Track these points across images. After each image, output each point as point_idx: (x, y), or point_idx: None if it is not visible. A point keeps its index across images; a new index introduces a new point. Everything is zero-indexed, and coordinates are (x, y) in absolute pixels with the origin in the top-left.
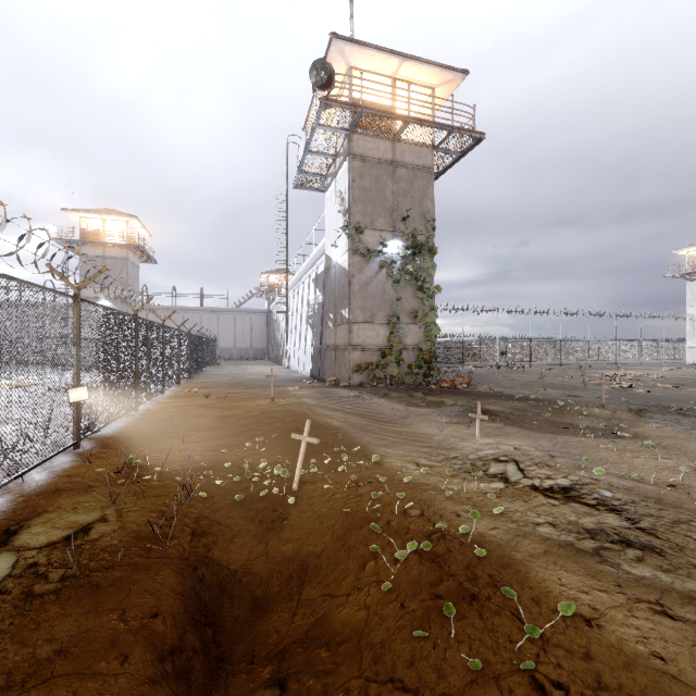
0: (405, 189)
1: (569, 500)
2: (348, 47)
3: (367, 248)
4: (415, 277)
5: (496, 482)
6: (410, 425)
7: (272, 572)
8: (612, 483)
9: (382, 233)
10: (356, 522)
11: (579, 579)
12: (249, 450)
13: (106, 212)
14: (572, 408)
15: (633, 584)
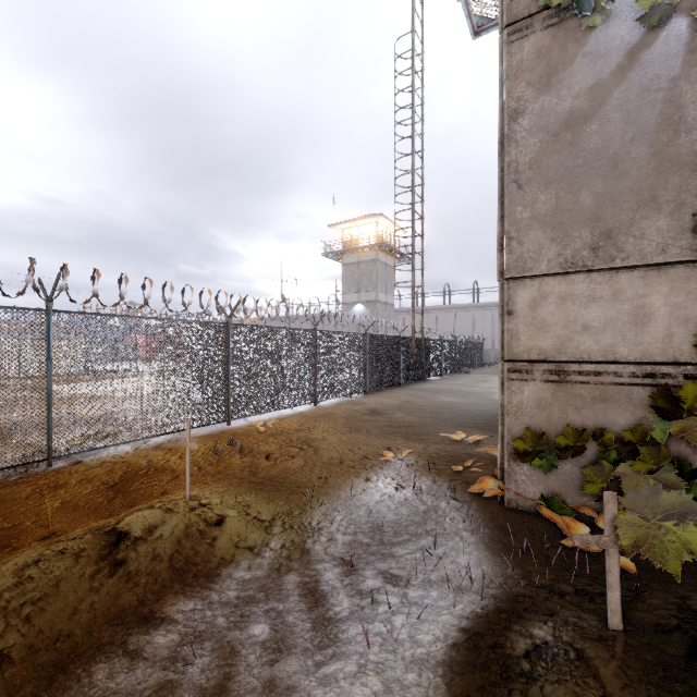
0: None
1: None
2: None
3: None
4: None
5: None
6: None
7: None
8: None
9: None
10: None
11: None
12: None
13: (358, 218)
14: None
15: None
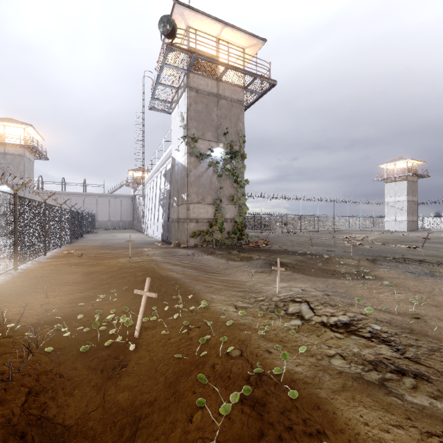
0: (225, 114)
1: (350, 334)
2: (186, 11)
3: (199, 152)
4: (232, 173)
5: (294, 320)
6: (229, 275)
7: (106, 425)
8: (377, 317)
9: (210, 142)
10: (186, 367)
11: (376, 415)
12: (103, 301)
13: (6, 120)
14: (333, 259)
15: (419, 416)
